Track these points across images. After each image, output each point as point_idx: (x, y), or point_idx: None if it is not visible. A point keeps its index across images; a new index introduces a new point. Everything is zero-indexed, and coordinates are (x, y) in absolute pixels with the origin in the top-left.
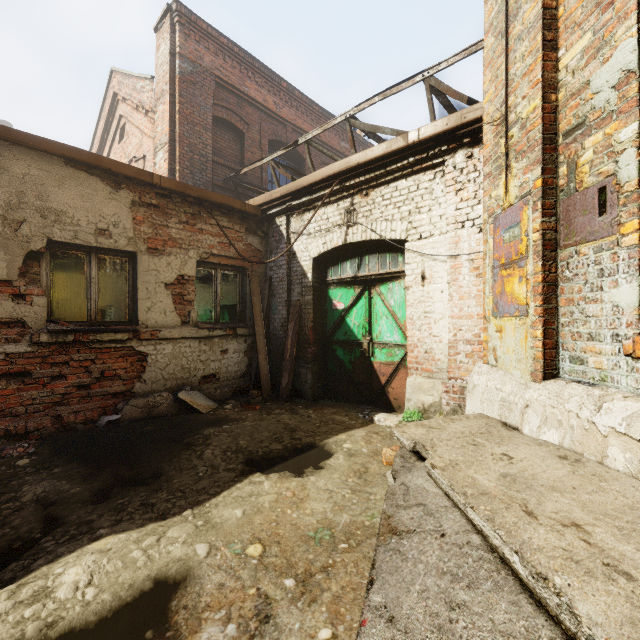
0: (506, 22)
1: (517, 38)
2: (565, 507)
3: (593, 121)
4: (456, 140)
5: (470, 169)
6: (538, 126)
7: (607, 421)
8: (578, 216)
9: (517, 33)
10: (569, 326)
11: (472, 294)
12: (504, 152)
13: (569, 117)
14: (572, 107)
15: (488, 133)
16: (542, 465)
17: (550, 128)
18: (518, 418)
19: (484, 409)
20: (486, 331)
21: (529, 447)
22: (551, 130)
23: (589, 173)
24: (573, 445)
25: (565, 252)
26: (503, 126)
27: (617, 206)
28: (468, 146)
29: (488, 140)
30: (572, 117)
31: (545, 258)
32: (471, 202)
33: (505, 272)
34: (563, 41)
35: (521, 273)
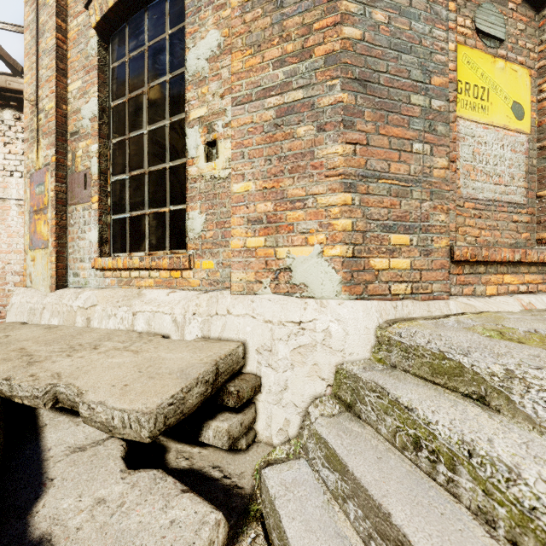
0: (37, 33)
1: (44, 51)
2: (24, 345)
3: (82, 134)
4: (3, 99)
5: (19, 129)
6: (54, 121)
7: (78, 303)
8: (76, 187)
9: (44, 48)
10: (73, 254)
11: (21, 233)
12: (37, 128)
13: (73, 125)
14: (74, 119)
15: (27, 107)
16: (29, 334)
17: (62, 126)
18: (39, 318)
19: (18, 320)
20: (26, 261)
21: (30, 328)
22: (63, 128)
23: (81, 163)
24: (64, 323)
25: (71, 208)
26: (36, 108)
27: (91, 186)
28: (17, 109)
29: (27, 113)
30: (74, 125)
31: (58, 210)
32: (20, 157)
33: (37, 216)
34: (70, 75)
35: (45, 218)
